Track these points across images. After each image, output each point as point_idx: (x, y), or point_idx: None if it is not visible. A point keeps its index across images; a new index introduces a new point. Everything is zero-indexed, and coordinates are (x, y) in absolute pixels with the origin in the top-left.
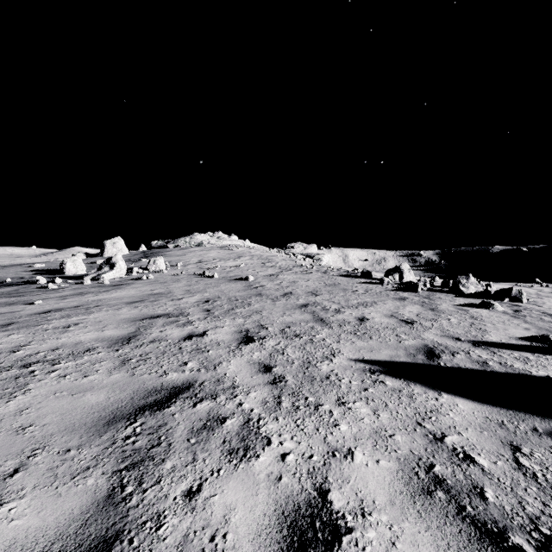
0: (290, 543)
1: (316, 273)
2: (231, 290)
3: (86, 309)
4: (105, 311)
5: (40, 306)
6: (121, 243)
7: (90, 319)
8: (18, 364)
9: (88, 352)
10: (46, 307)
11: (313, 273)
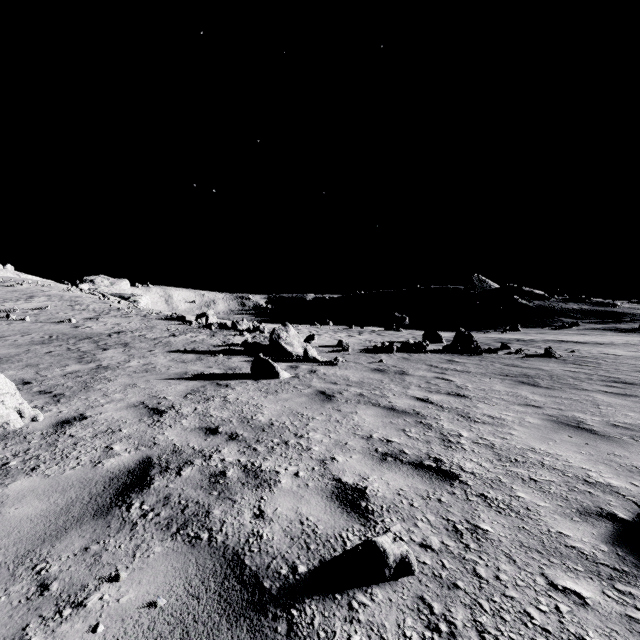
0: (144, 364)
1: (136, 317)
2: (61, 330)
3: None
4: None
5: None
6: None
7: None
8: None
9: (21, 355)
10: None
11: (133, 317)
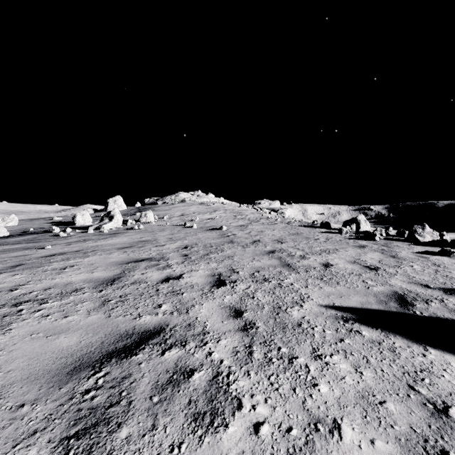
0: None
1: (280, 224)
2: (207, 238)
3: (84, 253)
4: (98, 255)
5: (48, 250)
6: (120, 201)
7: (85, 262)
8: (11, 302)
9: (75, 292)
10: (53, 251)
11: (278, 224)
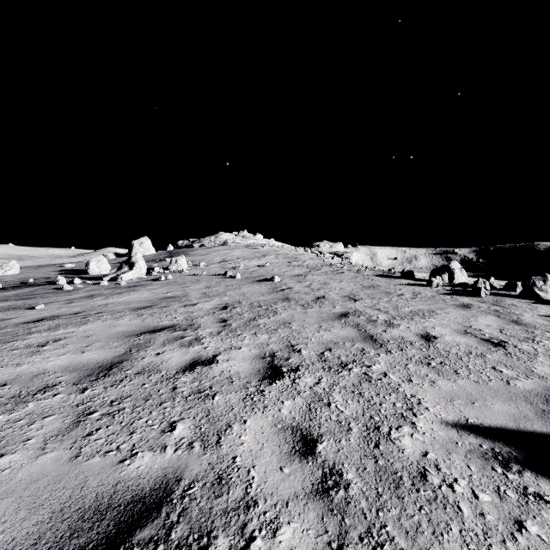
0: None
1: (348, 273)
2: (254, 293)
3: (84, 317)
4: (102, 321)
5: (39, 312)
6: (148, 243)
7: (78, 333)
8: None
9: (41, 393)
10: (44, 313)
11: (345, 273)
